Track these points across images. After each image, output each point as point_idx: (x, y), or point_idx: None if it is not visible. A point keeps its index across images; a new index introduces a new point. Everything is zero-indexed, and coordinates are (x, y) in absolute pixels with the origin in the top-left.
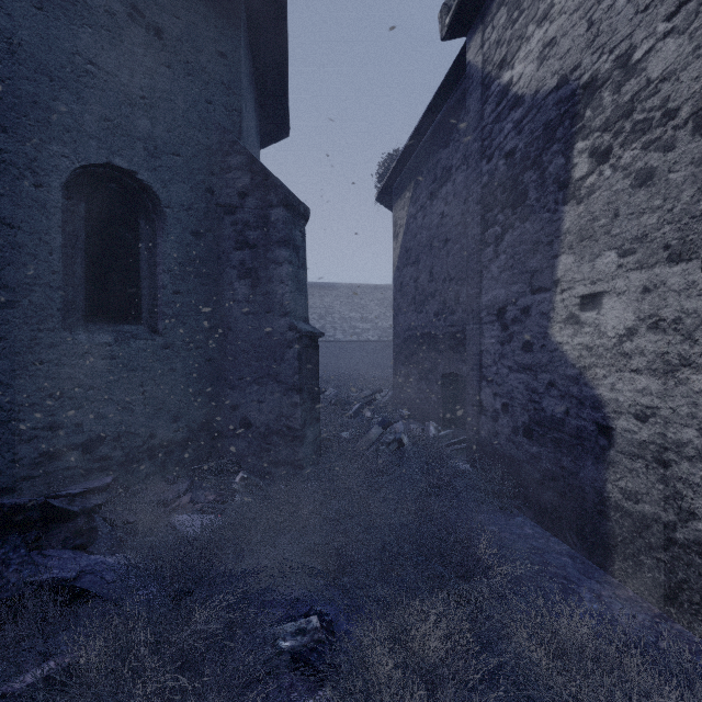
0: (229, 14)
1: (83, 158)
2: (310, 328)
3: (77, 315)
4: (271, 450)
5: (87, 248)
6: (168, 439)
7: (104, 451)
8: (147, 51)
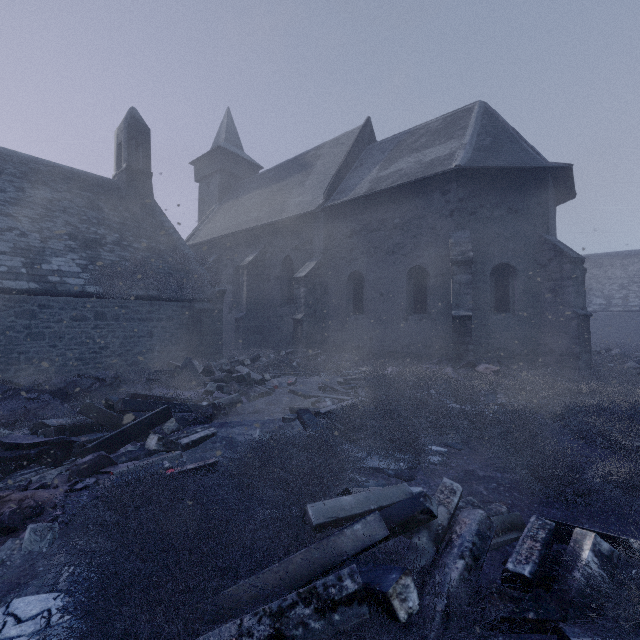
0: (543, 186)
1: (494, 264)
2: (584, 312)
3: (492, 311)
4: (563, 362)
5: (494, 290)
6: (519, 353)
7: (500, 353)
8: (512, 220)
